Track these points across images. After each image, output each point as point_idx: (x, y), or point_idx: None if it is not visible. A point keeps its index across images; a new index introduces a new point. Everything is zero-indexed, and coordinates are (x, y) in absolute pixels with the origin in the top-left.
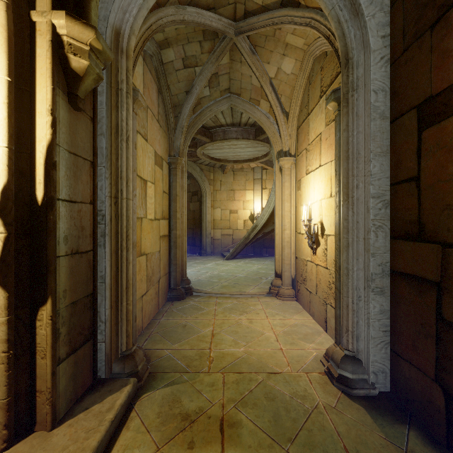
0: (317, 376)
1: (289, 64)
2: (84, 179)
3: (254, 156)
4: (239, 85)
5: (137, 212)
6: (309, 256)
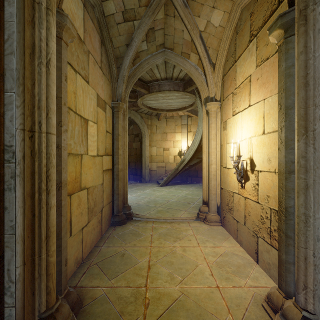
0: None
1: (218, 17)
2: None
3: (182, 106)
4: (172, 40)
5: (76, 149)
6: (236, 189)
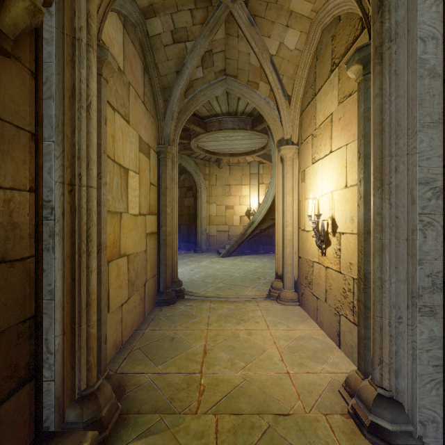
0: (340, 421)
1: (293, 38)
2: (18, 156)
3: (251, 149)
4: (236, 65)
5: (115, 206)
6: (316, 257)
